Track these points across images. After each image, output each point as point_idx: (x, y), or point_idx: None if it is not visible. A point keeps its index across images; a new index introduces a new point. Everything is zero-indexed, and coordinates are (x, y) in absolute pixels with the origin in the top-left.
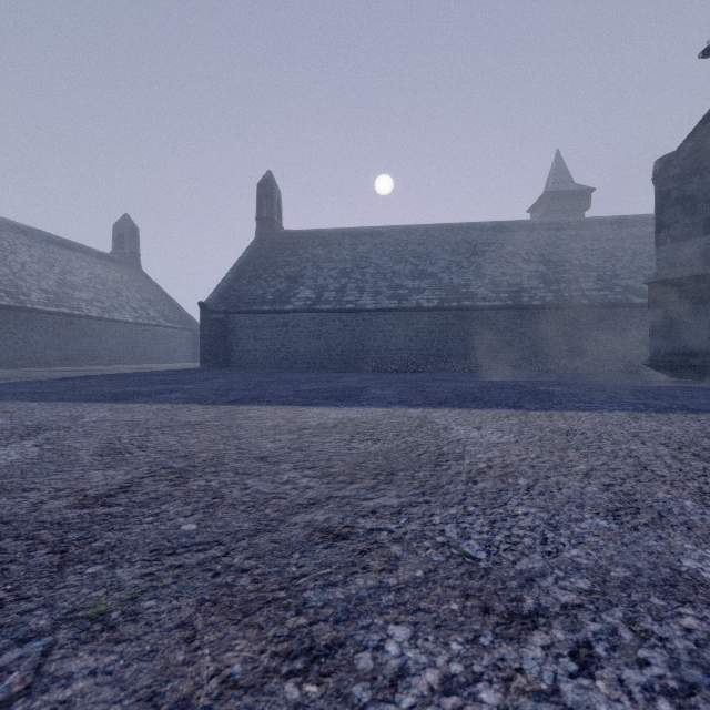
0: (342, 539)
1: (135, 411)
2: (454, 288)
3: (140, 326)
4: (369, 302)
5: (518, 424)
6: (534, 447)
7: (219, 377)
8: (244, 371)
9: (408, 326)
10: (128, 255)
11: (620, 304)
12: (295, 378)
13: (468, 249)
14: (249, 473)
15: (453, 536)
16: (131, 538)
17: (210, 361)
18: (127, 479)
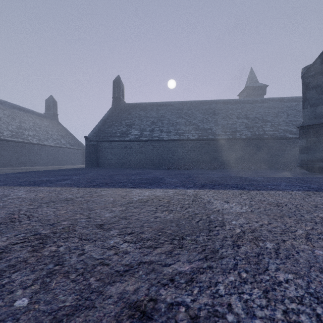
0: (146, 319)
1: (40, 191)
2: (205, 130)
3: (57, 148)
4: (165, 136)
5: (247, 199)
6: (263, 215)
7: (92, 172)
8: (105, 169)
9: (183, 148)
10: (52, 114)
11: (282, 137)
12: (129, 173)
13: (211, 112)
14: (88, 238)
15: (240, 312)
16: None
17: (89, 164)
18: (3, 245)
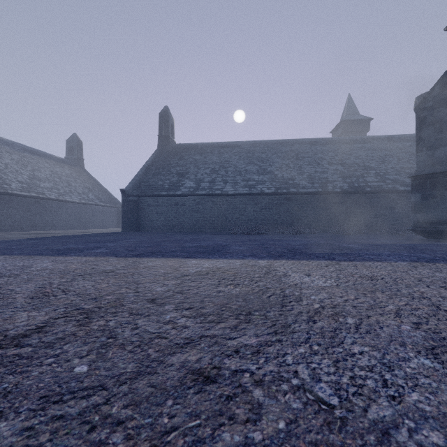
0: (210, 382)
1: (69, 262)
2: (284, 181)
3: (83, 205)
4: (230, 189)
5: (335, 271)
6: (351, 290)
7: (132, 238)
8: (149, 233)
9: (255, 205)
10: (75, 159)
11: (390, 191)
12: (182, 239)
13: (293, 155)
14: (140, 313)
15: (305, 378)
16: (27, 382)
17: (127, 227)
18: (44, 320)
